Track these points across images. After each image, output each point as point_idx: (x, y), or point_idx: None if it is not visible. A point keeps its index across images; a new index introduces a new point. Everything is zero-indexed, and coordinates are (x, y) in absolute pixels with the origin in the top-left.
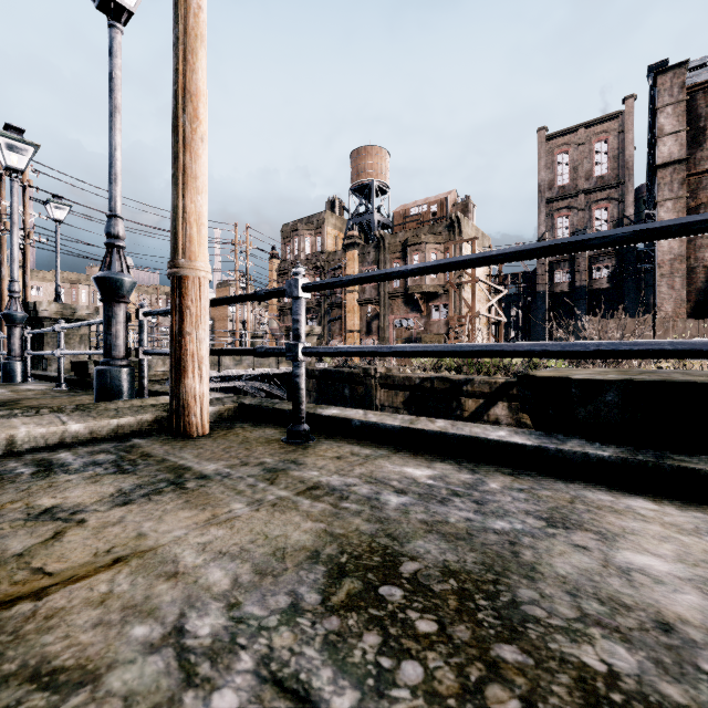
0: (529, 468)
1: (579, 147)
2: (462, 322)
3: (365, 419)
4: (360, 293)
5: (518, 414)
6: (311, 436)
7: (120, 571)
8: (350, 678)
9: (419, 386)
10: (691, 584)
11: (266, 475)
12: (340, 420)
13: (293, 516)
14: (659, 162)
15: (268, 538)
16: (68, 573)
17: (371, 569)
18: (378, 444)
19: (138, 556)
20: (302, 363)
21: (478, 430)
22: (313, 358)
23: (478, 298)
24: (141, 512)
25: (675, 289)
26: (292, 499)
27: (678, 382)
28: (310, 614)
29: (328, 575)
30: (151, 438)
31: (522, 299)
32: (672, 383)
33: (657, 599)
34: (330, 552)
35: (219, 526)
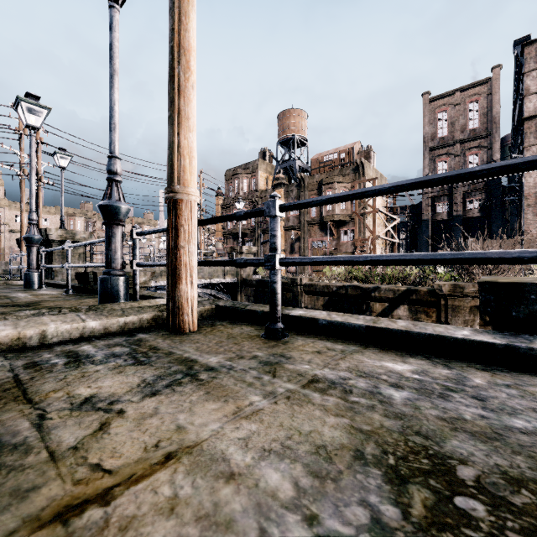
0: (498, 364)
1: (455, 107)
2: (366, 243)
3: (331, 319)
4: (285, 222)
5: (417, 315)
6: (284, 333)
7: (175, 470)
8: None
9: (336, 293)
10: None
11: (264, 367)
12: (307, 320)
13: (312, 409)
14: (526, 115)
15: (302, 433)
16: (126, 471)
17: (427, 473)
18: (345, 340)
19: (187, 453)
20: (278, 271)
21: (441, 330)
22: (251, 271)
23: (377, 224)
24: (170, 403)
25: None
26: (301, 392)
27: None
28: (401, 534)
29: (388, 481)
30: (152, 333)
31: (410, 225)
32: None
33: None
34: (372, 452)
35: (249, 419)
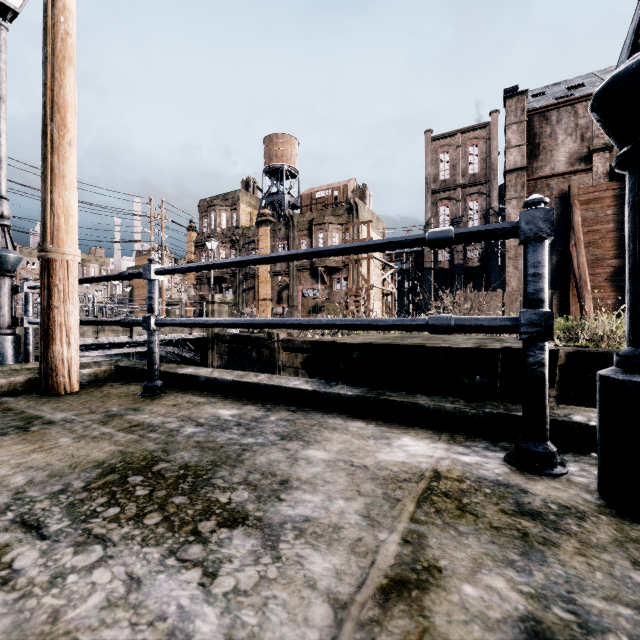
0: (309, 406)
1: (457, 149)
2: (359, 293)
3: (209, 376)
4: (271, 266)
5: None
6: (165, 390)
7: None
8: (71, 517)
9: None
10: (327, 463)
11: (104, 419)
12: (191, 377)
13: (104, 443)
14: (508, 168)
15: (73, 457)
16: None
17: (133, 469)
18: (217, 394)
19: None
20: (155, 332)
21: (283, 381)
22: None
23: (373, 272)
24: None
25: (518, 269)
26: (112, 433)
27: (389, 344)
28: (70, 493)
29: (100, 474)
30: (20, 396)
31: (413, 273)
32: (385, 345)
33: (297, 470)
34: (113, 462)
35: (40, 452)
